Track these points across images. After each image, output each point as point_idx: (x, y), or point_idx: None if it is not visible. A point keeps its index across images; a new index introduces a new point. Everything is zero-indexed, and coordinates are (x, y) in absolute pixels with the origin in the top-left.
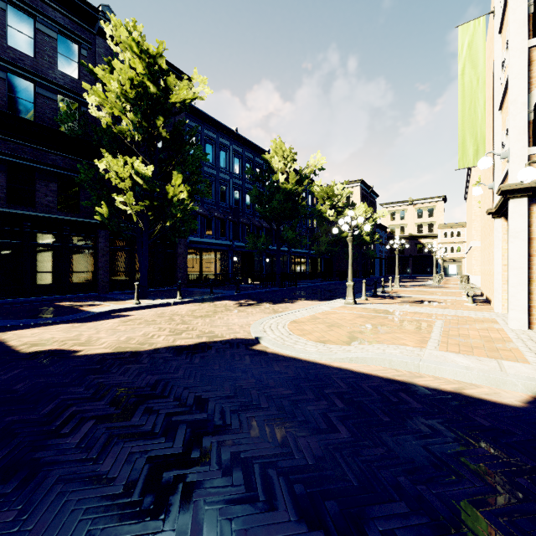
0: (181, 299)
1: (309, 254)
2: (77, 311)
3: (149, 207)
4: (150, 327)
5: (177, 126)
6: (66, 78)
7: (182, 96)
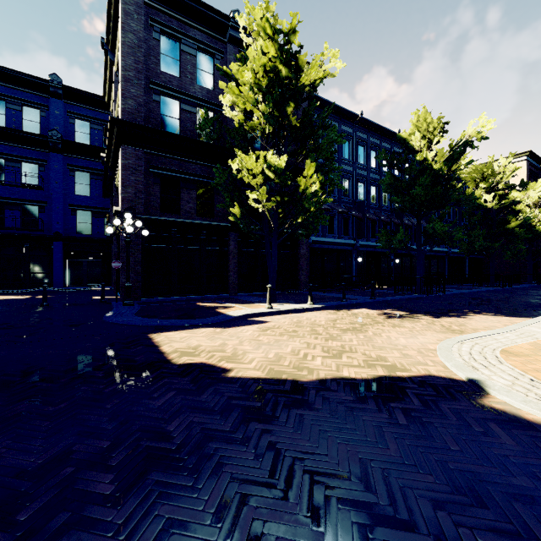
0: (312, 304)
1: (449, 253)
2: (215, 314)
3: (278, 204)
4: (295, 341)
5: (307, 111)
6: (203, 90)
7: (312, 77)
